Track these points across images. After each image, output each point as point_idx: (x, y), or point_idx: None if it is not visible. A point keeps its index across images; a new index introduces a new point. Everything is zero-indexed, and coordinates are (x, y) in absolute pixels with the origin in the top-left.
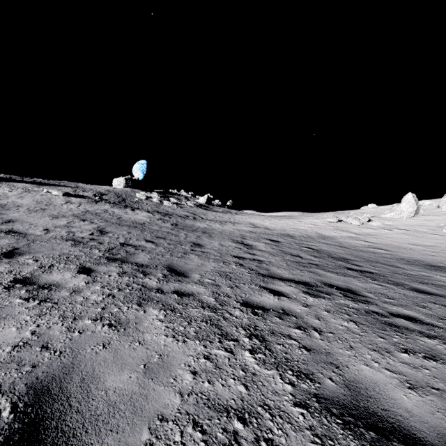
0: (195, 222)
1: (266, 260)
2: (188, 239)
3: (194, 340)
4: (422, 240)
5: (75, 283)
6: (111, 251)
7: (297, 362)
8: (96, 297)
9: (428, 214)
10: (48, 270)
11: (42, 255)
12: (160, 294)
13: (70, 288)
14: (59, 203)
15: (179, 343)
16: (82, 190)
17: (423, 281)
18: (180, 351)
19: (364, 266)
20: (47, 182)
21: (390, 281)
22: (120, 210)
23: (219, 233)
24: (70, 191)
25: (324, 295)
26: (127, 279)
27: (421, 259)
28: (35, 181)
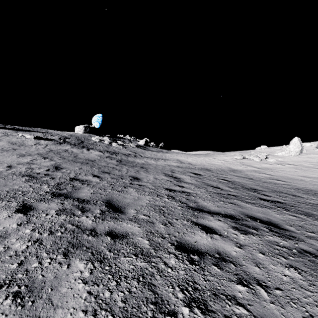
0: (135, 159)
1: (193, 192)
2: (129, 173)
3: None
4: (309, 173)
5: (6, 225)
6: (59, 186)
7: None
8: (19, 246)
9: (309, 153)
10: None
11: None
12: (93, 237)
13: None
14: (30, 144)
15: None
16: (50, 135)
17: None
18: None
19: (273, 196)
20: (23, 128)
21: (300, 212)
22: (78, 150)
23: (154, 167)
24: (40, 136)
25: (252, 230)
26: (63, 217)
27: (314, 189)
28: (14, 128)
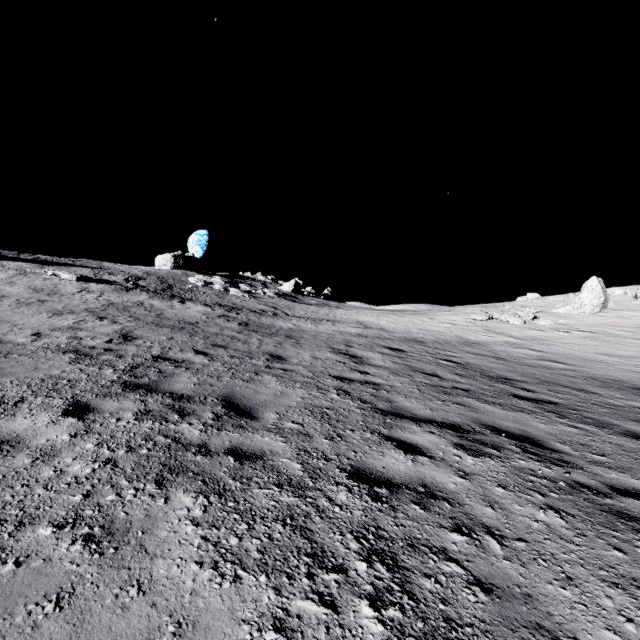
0: (276, 320)
1: (386, 384)
2: (263, 348)
3: (255, 573)
4: (617, 347)
5: (51, 436)
6: (135, 370)
7: (472, 629)
8: (80, 469)
9: (621, 309)
10: (11, 409)
11: (11, 380)
12: (203, 457)
13: (36, 449)
14: (70, 291)
15: (224, 585)
16: (108, 272)
17: (637, 417)
18: (224, 609)
19: (540, 391)
20: (55, 260)
21: (588, 420)
22: (163, 303)
23: (312, 337)
24: (89, 274)
25: (489, 450)
26: (148, 425)
27: (623, 378)
28: (37, 259)
